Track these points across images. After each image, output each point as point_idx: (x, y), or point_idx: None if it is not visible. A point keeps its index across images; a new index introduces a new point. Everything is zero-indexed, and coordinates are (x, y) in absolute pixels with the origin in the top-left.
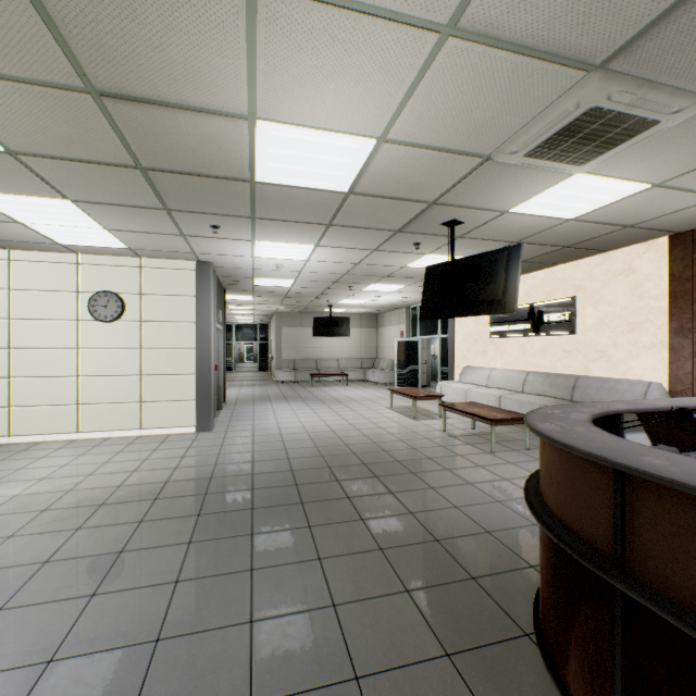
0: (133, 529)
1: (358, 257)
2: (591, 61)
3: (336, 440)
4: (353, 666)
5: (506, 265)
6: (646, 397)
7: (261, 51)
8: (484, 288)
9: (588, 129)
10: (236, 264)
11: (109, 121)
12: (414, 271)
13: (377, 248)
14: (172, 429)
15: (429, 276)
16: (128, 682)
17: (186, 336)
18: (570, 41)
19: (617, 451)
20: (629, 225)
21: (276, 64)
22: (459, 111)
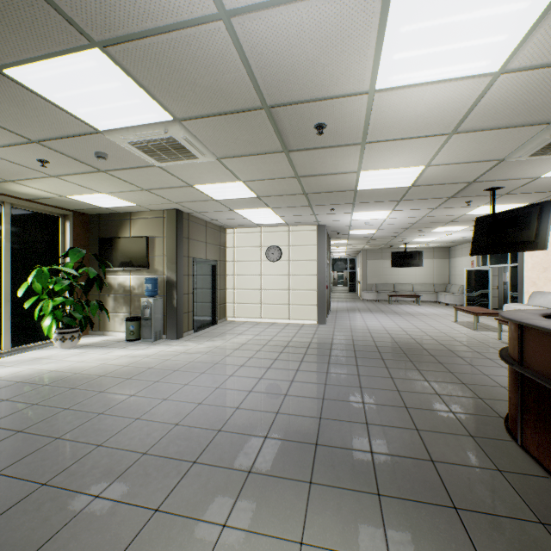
0: (302, 355)
1: (423, 213)
2: (547, 121)
3: (406, 336)
4: (405, 405)
5: (538, 216)
6: None
7: (365, 155)
8: (519, 233)
9: None
10: (339, 224)
11: (298, 182)
12: (473, 216)
13: (437, 207)
14: (304, 321)
15: (477, 225)
16: (319, 390)
17: (312, 268)
18: (526, 120)
19: (524, 319)
20: None
21: (371, 157)
22: (471, 150)
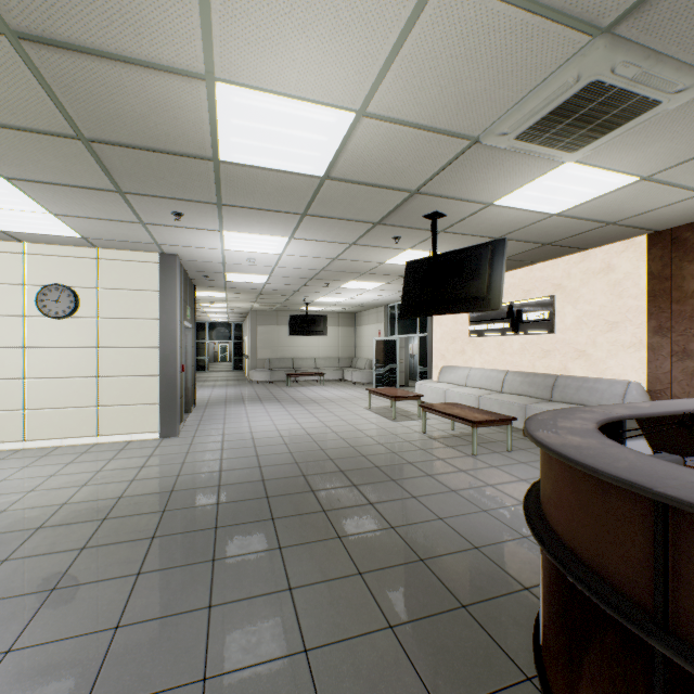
0: (72, 558)
1: (335, 251)
2: (598, 22)
3: (312, 445)
4: None
5: (490, 261)
6: (626, 397)
7: None
8: (467, 284)
9: (586, 109)
10: (205, 258)
11: (35, 74)
12: (393, 268)
13: (356, 242)
14: (133, 435)
15: (409, 272)
16: None
17: (149, 334)
18: None
19: (652, 475)
20: (611, 222)
21: (235, 5)
22: (448, 80)
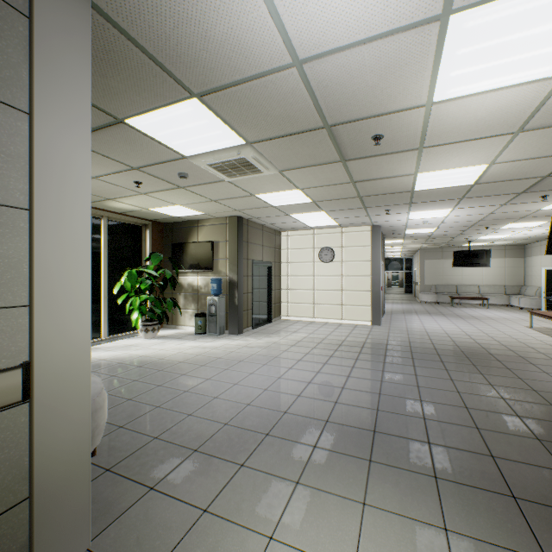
0: (357, 354)
1: (489, 210)
2: None
3: (469, 340)
4: (465, 405)
5: None
6: None
7: (422, 159)
8: None
9: None
10: (395, 224)
11: (354, 187)
12: (551, 211)
13: (505, 203)
14: (357, 321)
15: None
16: (375, 386)
17: (365, 269)
18: None
19: None
20: None
21: (429, 160)
22: (541, 145)
